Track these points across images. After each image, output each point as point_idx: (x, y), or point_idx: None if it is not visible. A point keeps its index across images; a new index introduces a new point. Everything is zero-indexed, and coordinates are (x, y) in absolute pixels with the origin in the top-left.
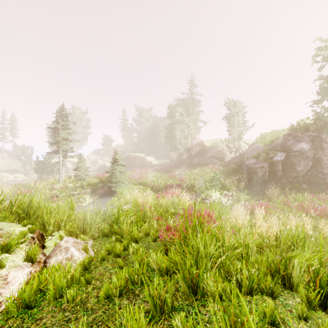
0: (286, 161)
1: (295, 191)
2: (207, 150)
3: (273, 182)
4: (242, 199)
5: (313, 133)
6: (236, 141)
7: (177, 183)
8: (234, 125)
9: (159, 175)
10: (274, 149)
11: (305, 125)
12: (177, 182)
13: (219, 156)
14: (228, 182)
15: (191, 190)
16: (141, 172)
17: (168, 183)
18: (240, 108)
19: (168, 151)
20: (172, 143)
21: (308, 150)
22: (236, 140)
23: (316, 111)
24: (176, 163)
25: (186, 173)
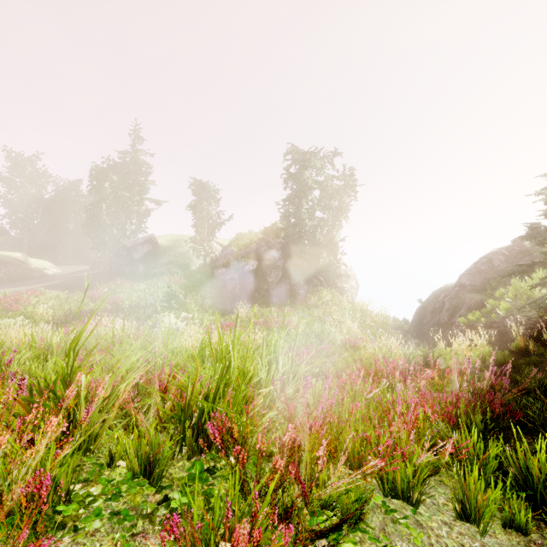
0: (258, 271)
1: (265, 307)
2: (163, 252)
3: (245, 297)
4: (206, 321)
5: (284, 240)
6: (206, 241)
7: (106, 308)
8: (204, 218)
9: (66, 296)
10: (247, 256)
11: (276, 230)
12: (106, 306)
13: (181, 261)
14: (190, 301)
15: (132, 316)
16: (19, 291)
17: (86, 309)
18: (211, 194)
19: (87, 250)
20: (95, 235)
21: (279, 259)
22: (206, 239)
23: (287, 216)
24: (104, 273)
25: (124, 291)
